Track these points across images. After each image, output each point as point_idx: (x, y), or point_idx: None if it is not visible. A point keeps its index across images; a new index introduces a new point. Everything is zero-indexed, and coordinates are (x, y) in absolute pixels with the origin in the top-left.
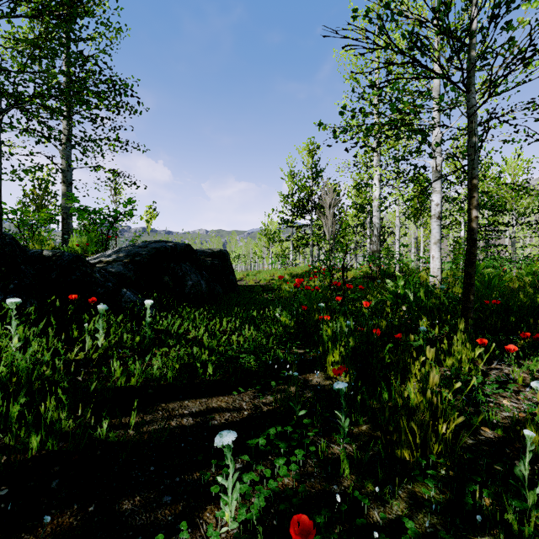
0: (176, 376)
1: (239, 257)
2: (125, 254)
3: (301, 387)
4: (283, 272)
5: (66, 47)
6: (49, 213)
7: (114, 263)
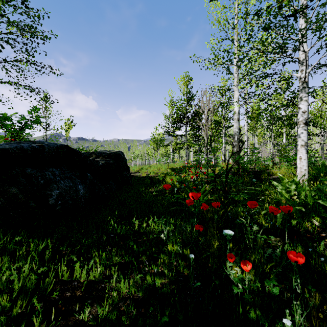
0: None
1: (138, 156)
2: None
3: None
4: (166, 167)
5: None
6: None
7: None
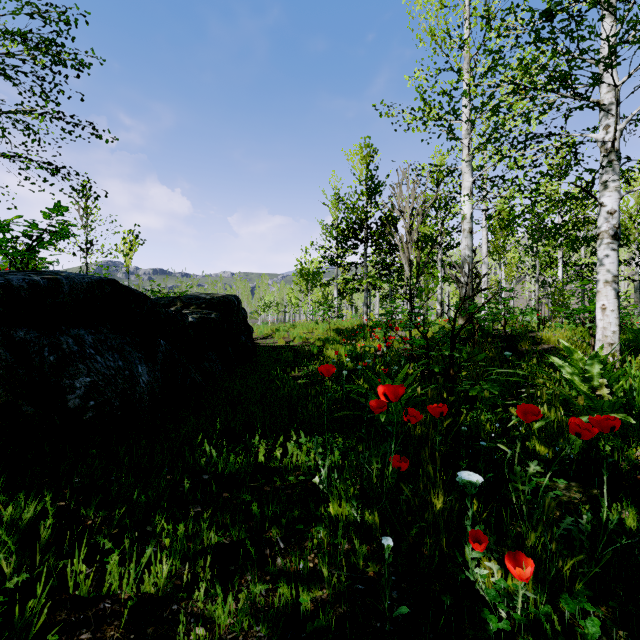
0: None
1: (270, 305)
2: None
3: None
4: (326, 327)
5: None
6: None
7: None
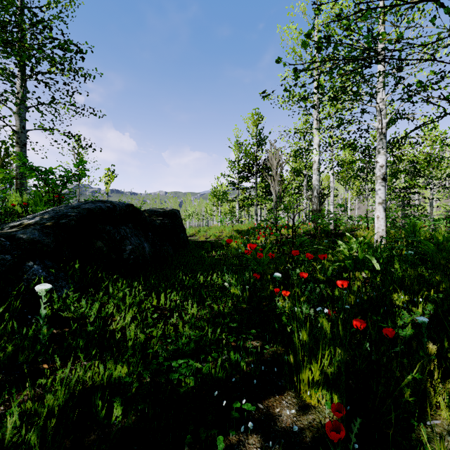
0: (55, 429)
1: (193, 215)
2: (50, 216)
3: (266, 439)
4: (230, 229)
5: (20, 12)
6: (3, 173)
7: (30, 227)
